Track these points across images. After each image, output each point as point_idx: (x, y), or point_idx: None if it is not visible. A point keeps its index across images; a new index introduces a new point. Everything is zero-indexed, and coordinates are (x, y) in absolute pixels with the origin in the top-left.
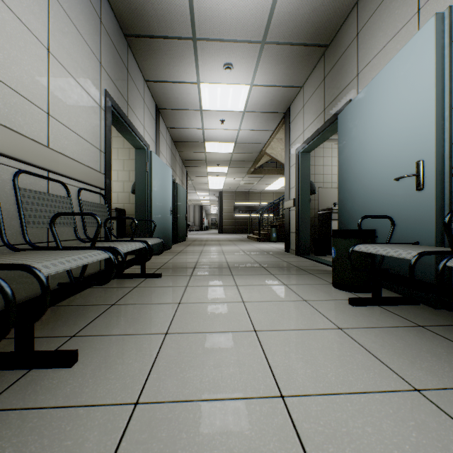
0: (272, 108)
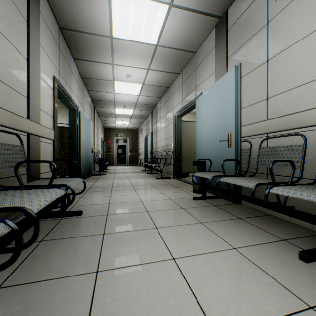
0: None
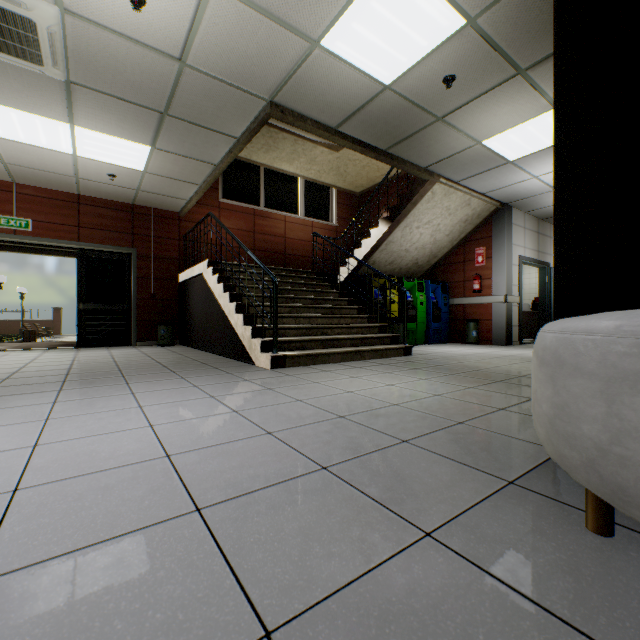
0: (527, 200)
